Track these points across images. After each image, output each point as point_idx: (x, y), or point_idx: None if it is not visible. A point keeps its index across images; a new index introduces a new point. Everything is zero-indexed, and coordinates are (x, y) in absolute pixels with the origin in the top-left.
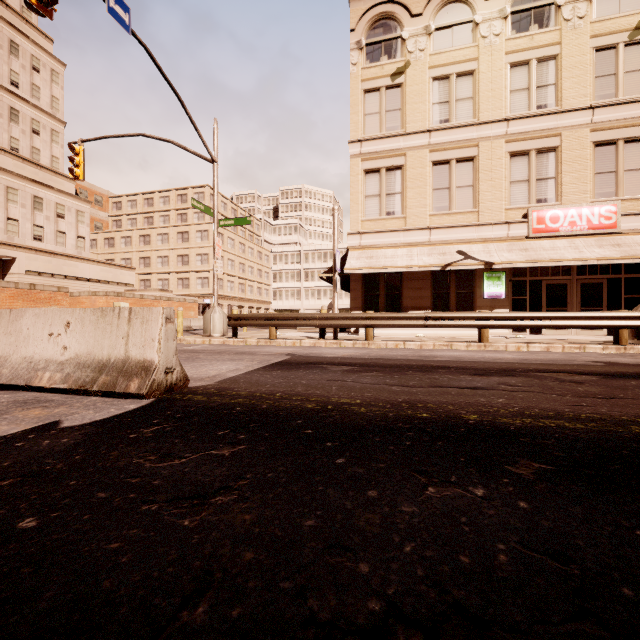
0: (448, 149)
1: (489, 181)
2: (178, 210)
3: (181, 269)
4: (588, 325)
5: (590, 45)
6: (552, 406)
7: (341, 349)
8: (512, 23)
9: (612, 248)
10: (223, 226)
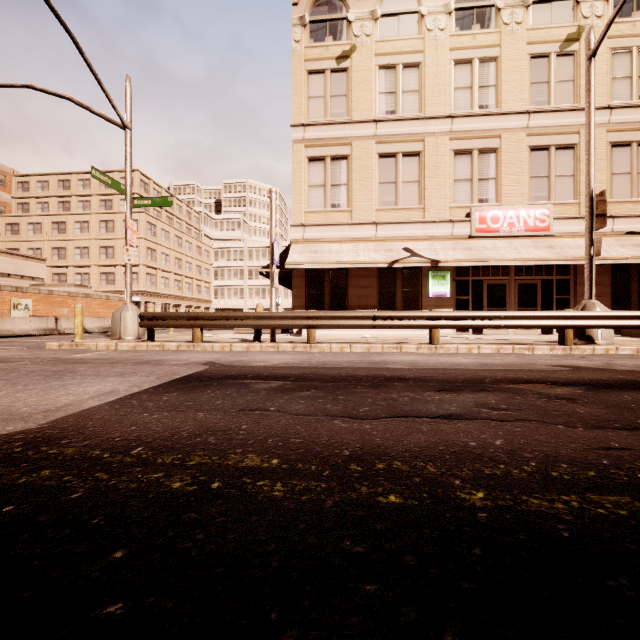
0: (394, 142)
1: (434, 178)
2: (101, 195)
3: (105, 262)
4: (537, 325)
5: (526, 51)
6: (578, 453)
7: (277, 354)
8: (456, 19)
9: (547, 250)
10: (138, 206)
